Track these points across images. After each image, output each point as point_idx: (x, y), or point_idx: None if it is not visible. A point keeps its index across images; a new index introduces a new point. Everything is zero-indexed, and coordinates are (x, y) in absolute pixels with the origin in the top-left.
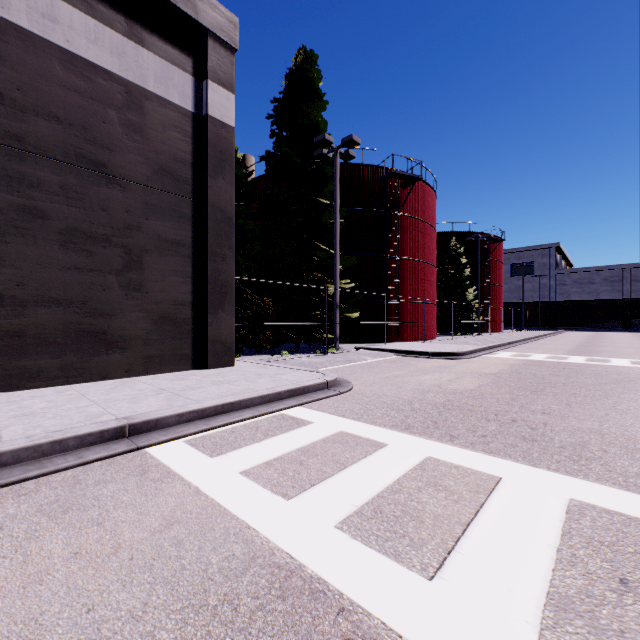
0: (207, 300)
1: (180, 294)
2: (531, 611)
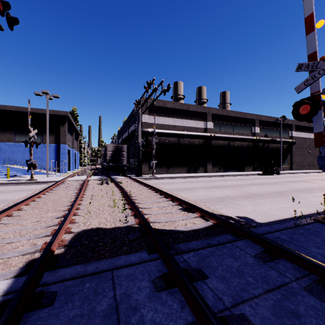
0: None
1: None
2: None
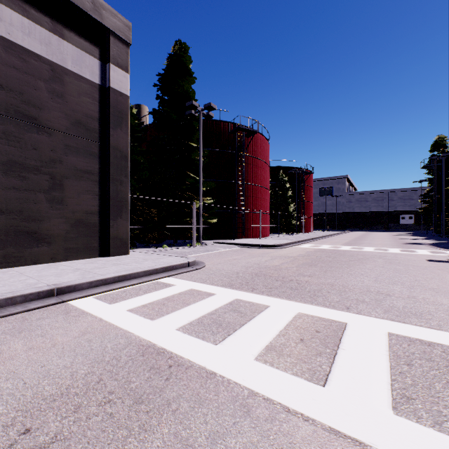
0: (110, 210)
1: (90, 206)
2: (256, 351)
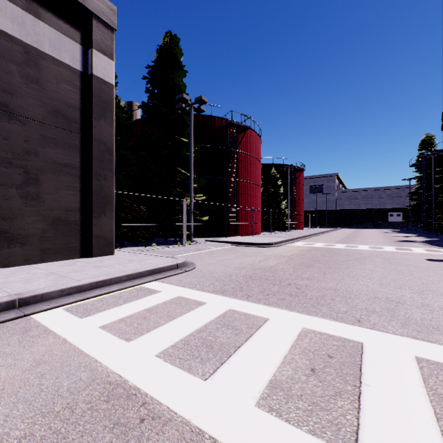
0: (92, 208)
1: (70, 203)
2: (257, 391)
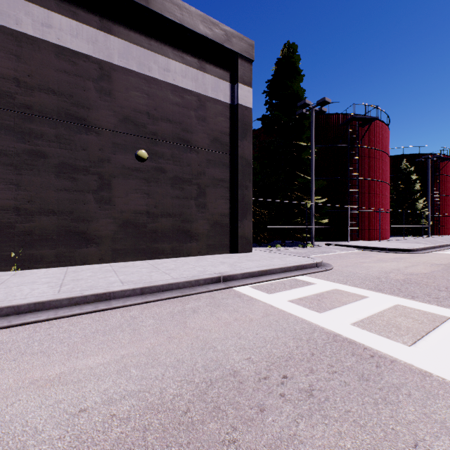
0: (237, 213)
1: (223, 209)
2: None
